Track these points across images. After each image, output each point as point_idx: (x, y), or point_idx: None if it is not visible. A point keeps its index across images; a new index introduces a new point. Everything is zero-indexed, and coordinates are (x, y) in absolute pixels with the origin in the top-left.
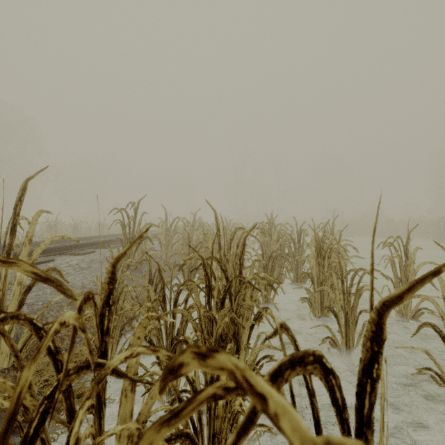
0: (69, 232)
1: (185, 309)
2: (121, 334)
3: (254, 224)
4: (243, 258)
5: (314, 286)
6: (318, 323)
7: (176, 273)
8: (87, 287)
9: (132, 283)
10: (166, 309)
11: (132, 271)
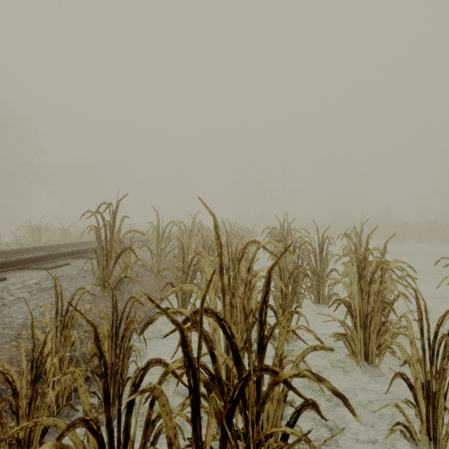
0: (56, 237)
1: (150, 420)
2: (41, 442)
3: (264, 229)
4: (265, 309)
5: (356, 321)
6: (360, 373)
7: (170, 289)
8: (28, 326)
9: (105, 310)
10: (111, 419)
11: (108, 292)
